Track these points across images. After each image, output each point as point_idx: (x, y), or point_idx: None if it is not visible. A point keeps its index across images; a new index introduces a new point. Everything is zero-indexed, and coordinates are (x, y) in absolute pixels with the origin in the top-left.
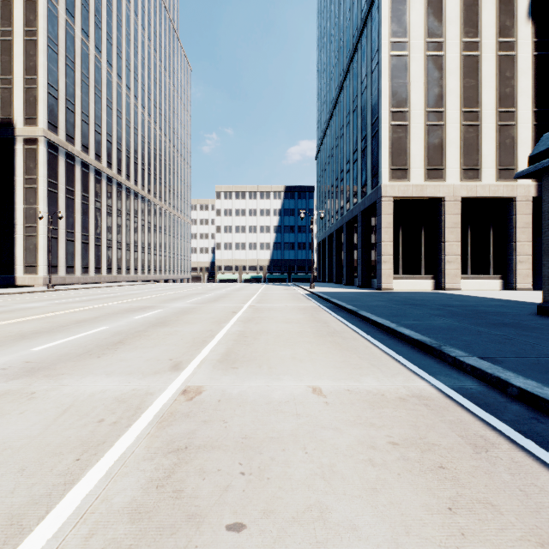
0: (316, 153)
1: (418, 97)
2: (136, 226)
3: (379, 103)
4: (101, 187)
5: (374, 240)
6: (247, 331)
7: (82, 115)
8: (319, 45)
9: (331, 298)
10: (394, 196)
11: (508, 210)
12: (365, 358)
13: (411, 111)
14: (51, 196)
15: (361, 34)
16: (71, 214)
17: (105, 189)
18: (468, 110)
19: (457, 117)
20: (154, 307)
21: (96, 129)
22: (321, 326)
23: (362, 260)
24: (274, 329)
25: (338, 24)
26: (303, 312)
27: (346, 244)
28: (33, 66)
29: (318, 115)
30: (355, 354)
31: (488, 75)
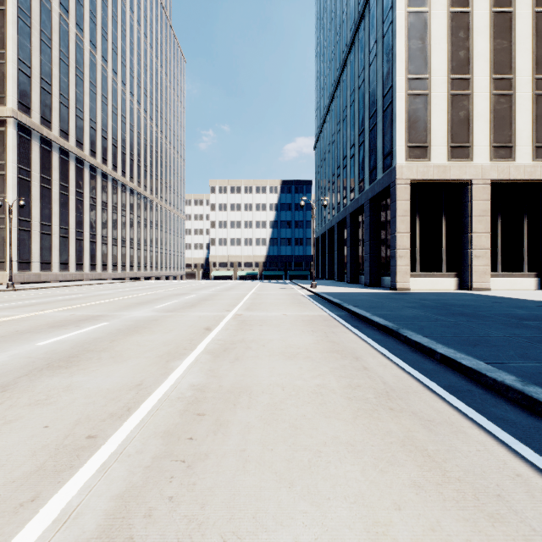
0: (315, 143)
1: (440, 61)
2: (124, 219)
3: (394, 69)
4: (83, 177)
5: (384, 232)
6: (210, 389)
7: (61, 97)
8: (318, 28)
9: (343, 302)
10: (411, 179)
11: None
12: None
13: (431, 78)
14: (22, 185)
15: None
16: (47, 205)
17: (87, 179)
18: (500, 76)
19: (486, 84)
20: (100, 318)
21: (77, 114)
22: (352, 369)
23: (370, 255)
24: (264, 382)
25: None
26: (311, 329)
27: (350, 237)
28: (1, 39)
29: (317, 102)
30: None
31: (523, 35)
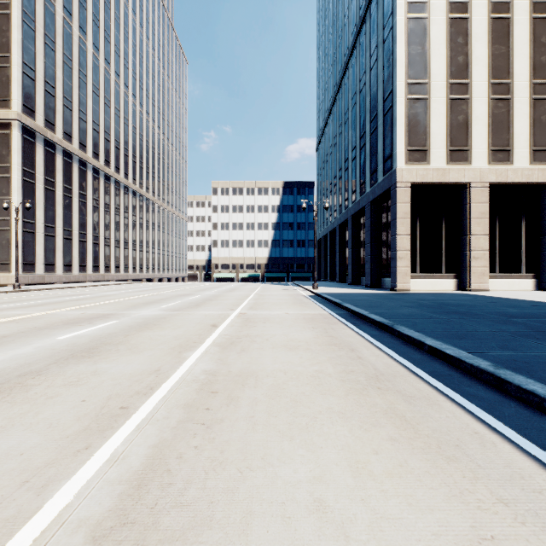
0: (317, 145)
1: (439, 66)
2: (127, 221)
3: (394, 74)
4: (86, 179)
5: (385, 234)
6: (221, 373)
7: (64, 100)
8: (320, 30)
9: (343, 302)
10: (411, 182)
11: (542, 198)
12: (530, 515)
13: (431, 83)
14: (26, 187)
15: (370, 2)
16: (51, 207)
17: (90, 181)
18: (498, 81)
19: (485, 89)
20: (111, 316)
21: (80, 117)
22: (348, 358)
23: (371, 256)
24: (268, 368)
25: (342, 0)
26: (311, 326)
27: (352, 239)
28: (6, 43)
29: (319, 104)
30: (480, 483)
31: (521, 40)
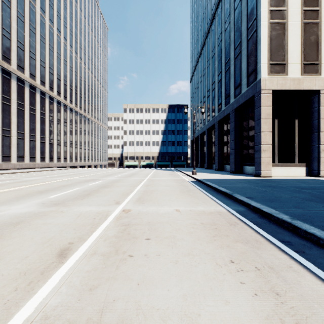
0: (191, 78)
1: None
2: (66, 128)
3: (258, 4)
4: (35, 98)
5: (246, 133)
6: None
7: (18, 43)
8: (193, 2)
9: (232, 192)
10: (272, 89)
11: None
12: None
13: (288, 10)
14: None
15: None
16: (7, 116)
17: (38, 100)
18: None
19: None
20: None
21: (31, 56)
22: None
23: (235, 150)
24: None
25: None
26: (227, 255)
27: (218, 138)
28: None
29: (192, 51)
30: None
31: None
